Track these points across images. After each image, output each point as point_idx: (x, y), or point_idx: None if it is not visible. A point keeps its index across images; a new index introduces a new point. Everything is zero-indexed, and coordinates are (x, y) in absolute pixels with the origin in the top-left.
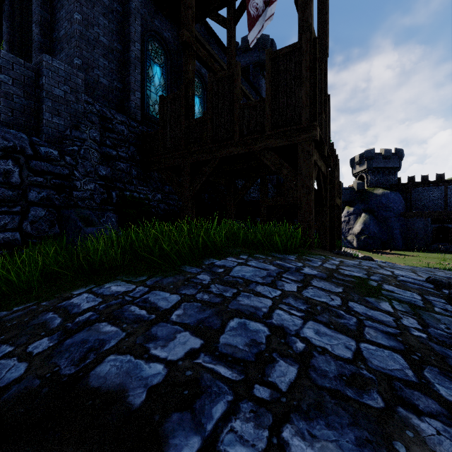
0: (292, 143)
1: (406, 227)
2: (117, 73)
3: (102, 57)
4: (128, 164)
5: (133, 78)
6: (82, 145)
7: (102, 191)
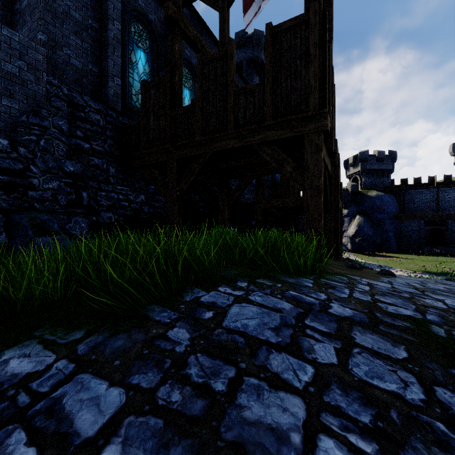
0: (298, 134)
1: (400, 229)
2: (93, 55)
3: (74, 34)
4: (104, 159)
5: (111, 61)
6: (42, 134)
7: (69, 191)
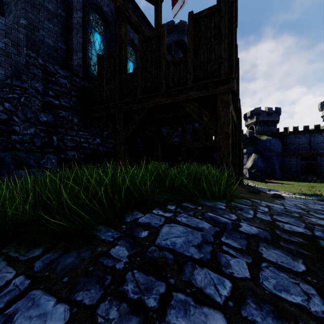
0: (212, 93)
1: (283, 163)
2: (61, 36)
3: (47, 20)
4: (69, 112)
5: (75, 41)
6: (23, 93)
7: (43, 135)
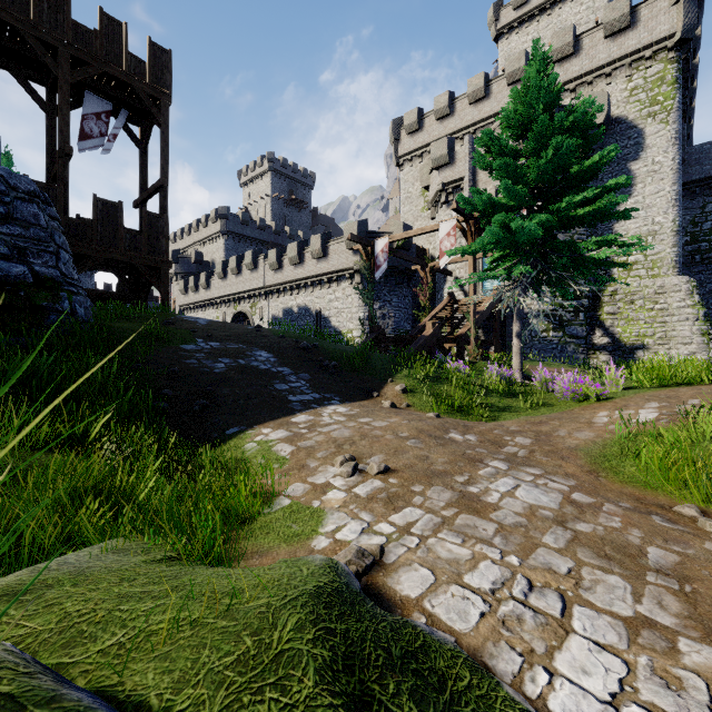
0: (160, 266)
1: None
2: None
3: None
4: None
5: None
6: None
7: None
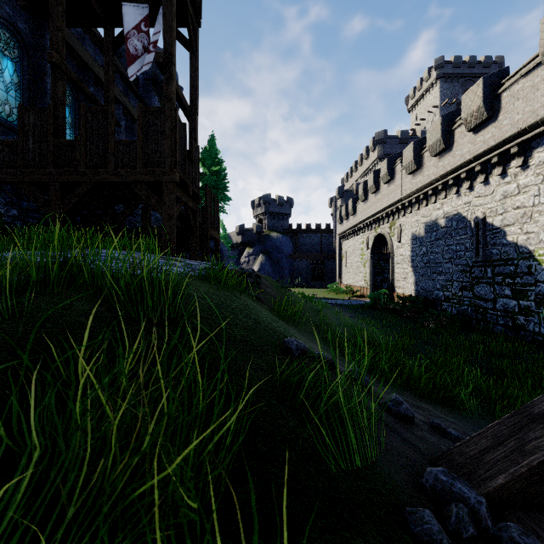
0: (159, 181)
1: (293, 267)
2: None
3: None
4: None
5: None
6: None
7: None
